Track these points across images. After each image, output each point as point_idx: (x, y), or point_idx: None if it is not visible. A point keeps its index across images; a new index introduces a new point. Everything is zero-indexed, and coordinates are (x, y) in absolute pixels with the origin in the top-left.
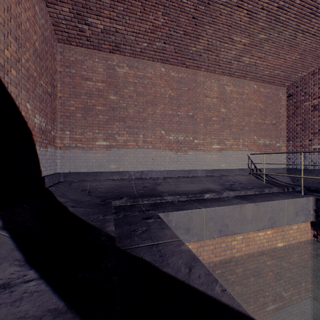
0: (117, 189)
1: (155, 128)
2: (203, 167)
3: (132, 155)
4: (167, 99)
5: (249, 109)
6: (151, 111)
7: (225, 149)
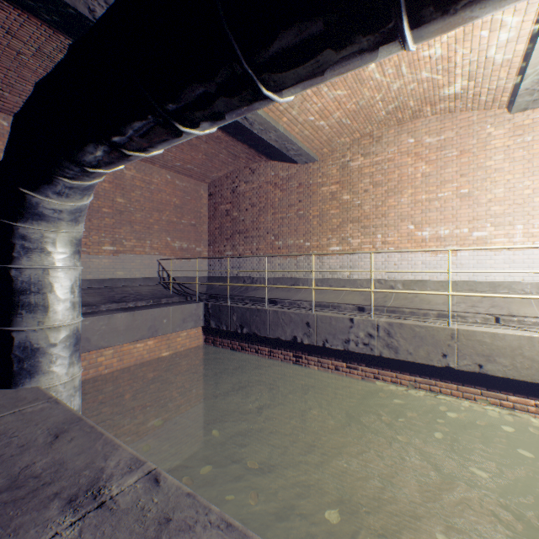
0: None
1: None
2: (87, 275)
3: None
4: None
5: (161, 204)
6: None
7: (125, 252)
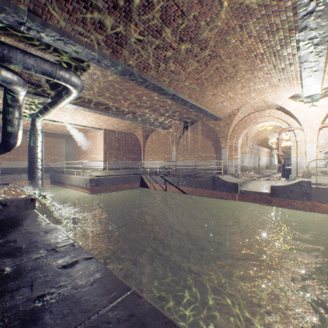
0: None
1: None
2: (23, 166)
3: None
4: None
5: (47, 147)
6: None
7: None
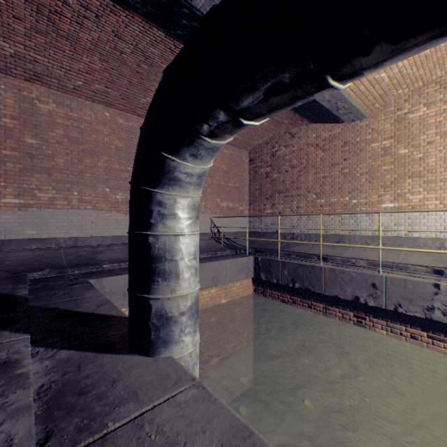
0: (38, 260)
1: (97, 184)
2: None
3: (62, 217)
4: (114, 150)
5: (213, 170)
6: (90, 163)
7: None
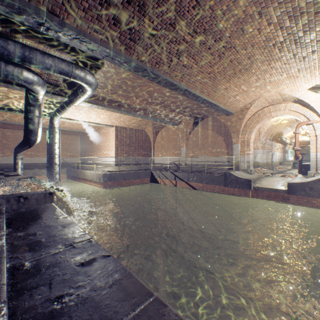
0: (6, 167)
1: None
2: (43, 162)
3: (13, 158)
4: None
5: (63, 144)
6: None
7: None
